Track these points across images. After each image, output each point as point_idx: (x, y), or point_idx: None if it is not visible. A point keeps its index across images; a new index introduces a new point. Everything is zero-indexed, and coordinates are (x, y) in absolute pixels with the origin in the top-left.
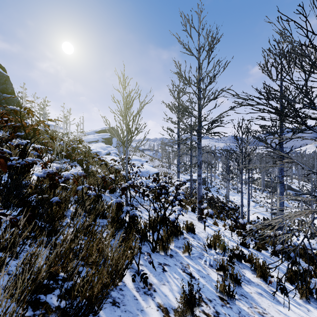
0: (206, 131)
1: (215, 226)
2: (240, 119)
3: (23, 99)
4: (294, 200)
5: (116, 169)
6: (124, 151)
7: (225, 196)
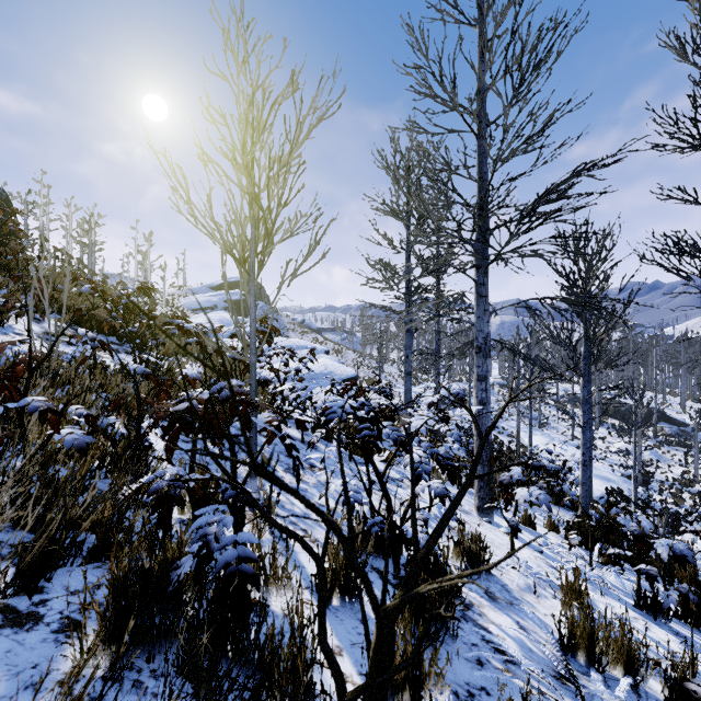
0: (509, 239)
1: (527, 528)
2: (581, 227)
3: (40, 208)
4: (676, 446)
5: (232, 357)
6: (245, 289)
7: (511, 436)
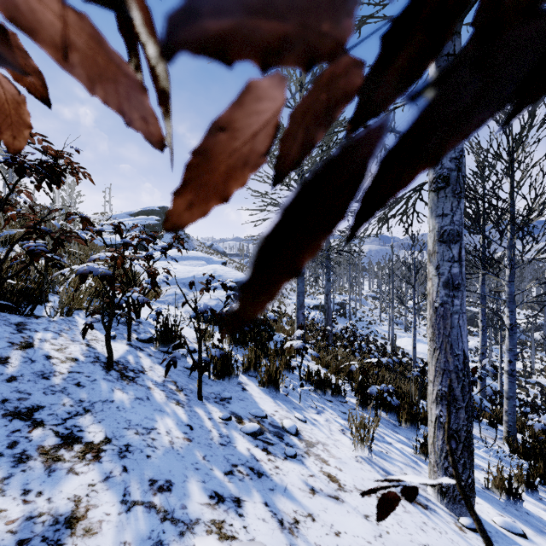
0: None
1: (508, 503)
2: None
3: None
4: None
5: None
6: None
7: (385, 339)
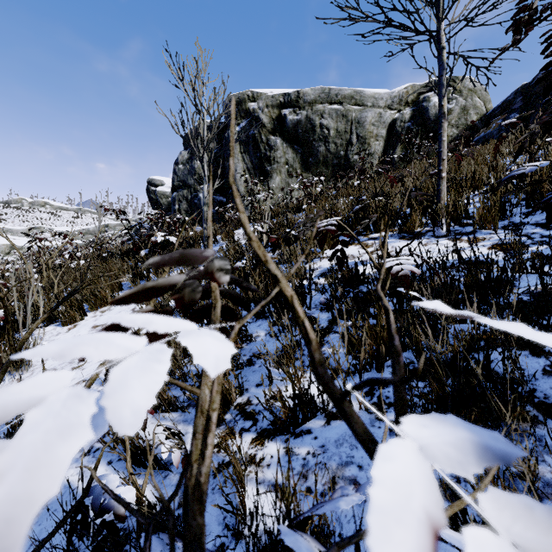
0: None
1: None
2: None
3: None
4: None
5: None
6: None
7: None
